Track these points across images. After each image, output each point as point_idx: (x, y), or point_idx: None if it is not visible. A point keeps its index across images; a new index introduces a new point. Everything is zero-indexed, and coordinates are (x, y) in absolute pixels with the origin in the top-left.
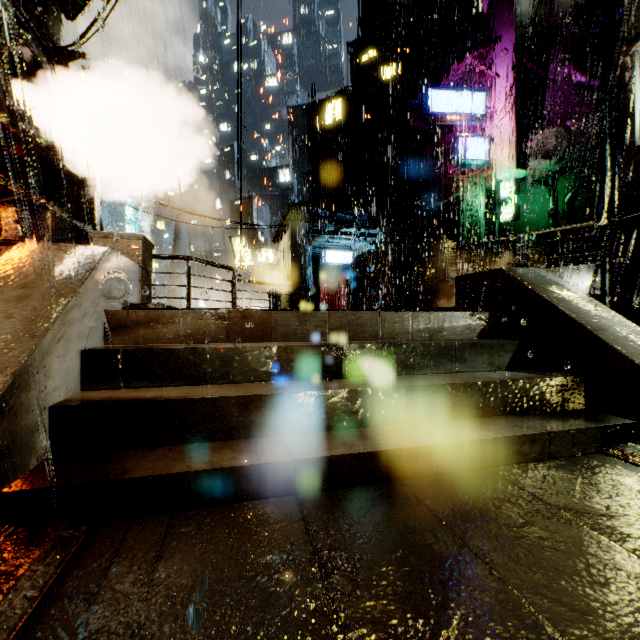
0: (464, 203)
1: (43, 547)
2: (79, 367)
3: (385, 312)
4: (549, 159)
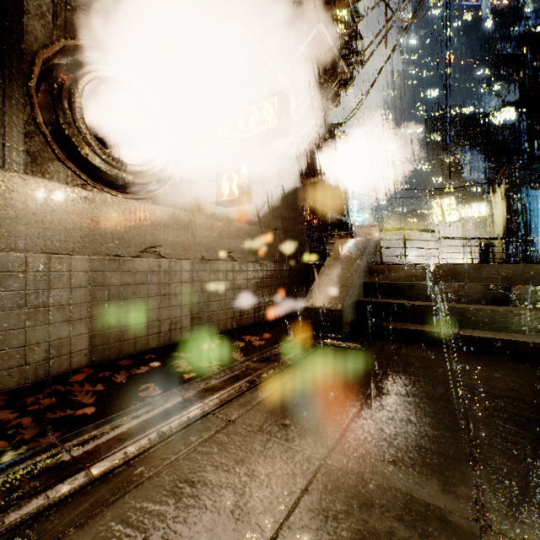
0: None
1: (363, 338)
2: (362, 288)
3: None
4: None
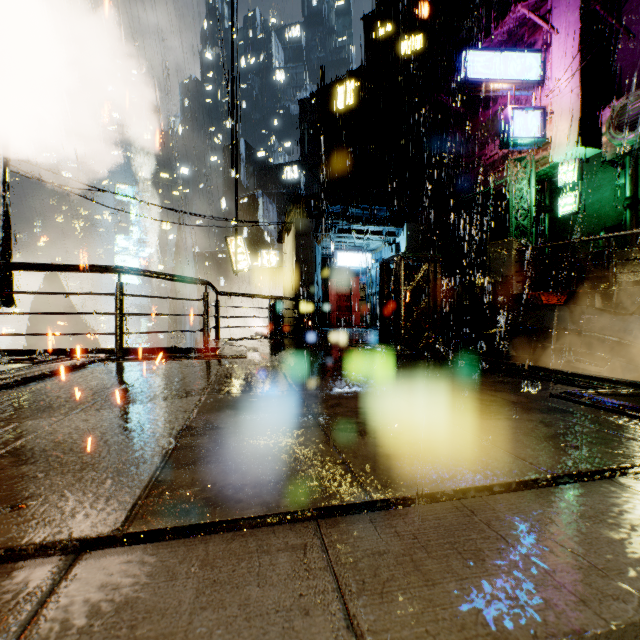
0: (510, 192)
1: None
2: None
3: None
4: (630, 132)
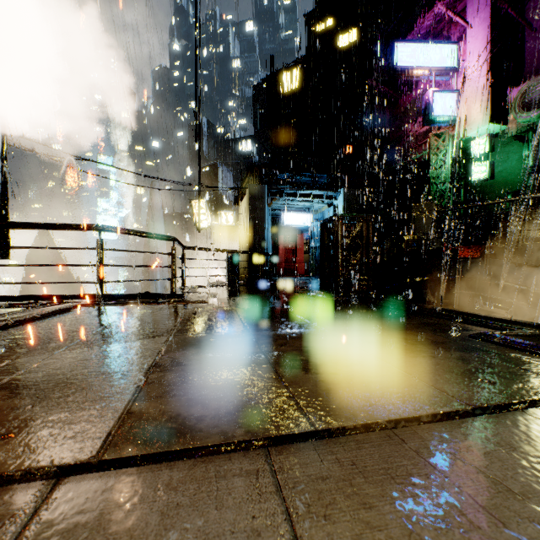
0: (430, 162)
1: None
2: None
3: None
4: (532, 111)
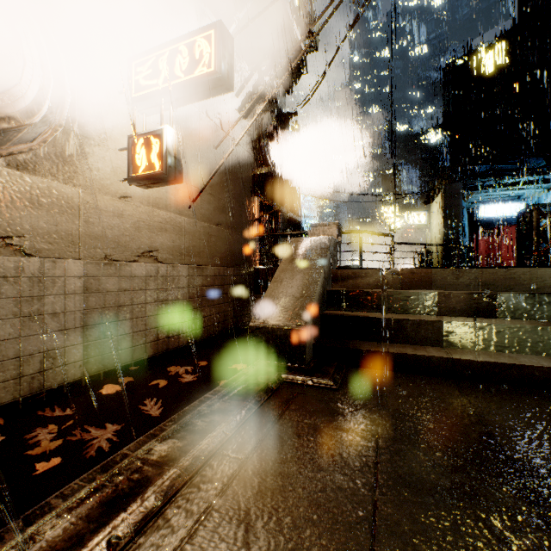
0: None
1: (332, 367)
2: (325, 298)
3: (540, 268)
4: None
